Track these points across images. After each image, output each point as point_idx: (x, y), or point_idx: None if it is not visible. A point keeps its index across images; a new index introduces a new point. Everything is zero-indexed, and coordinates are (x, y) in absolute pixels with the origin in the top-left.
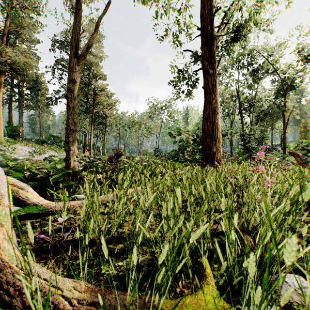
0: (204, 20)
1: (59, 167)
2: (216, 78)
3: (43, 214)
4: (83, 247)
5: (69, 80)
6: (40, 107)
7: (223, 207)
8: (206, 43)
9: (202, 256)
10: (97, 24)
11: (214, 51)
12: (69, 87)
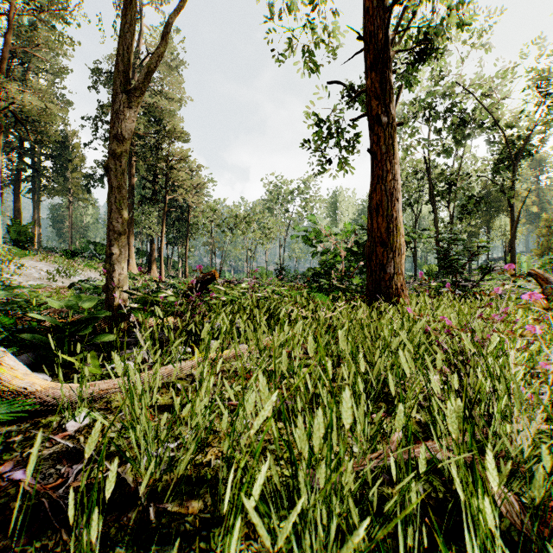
0: (371, 21)
1: (87, 305)
2: (394, 132)
3: (38, 412)
4: (82, 551)
5: (113, 136)
6: (72, 192)
7: (453, 427)
8: (375, 65)
9: (395, 545)
10: (165, 29)
11: (390, 81)
12: (112, 150)
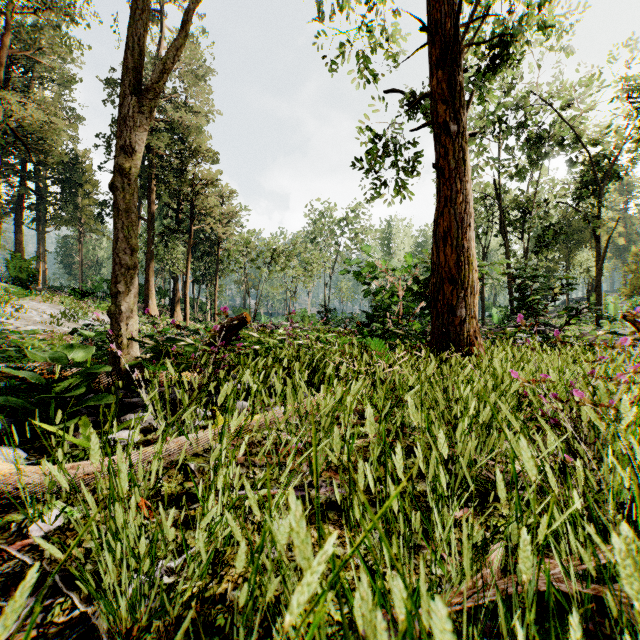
0: (436, 7)
1: (79, 358)
2: (465, 143)
3: None
4: None
5: (119, 147)
6: (82, 221)
7: (632, 587)
8: (442, 61)
9: None
10: (184, 16)
11: (461, 81)
12: (118, 164)
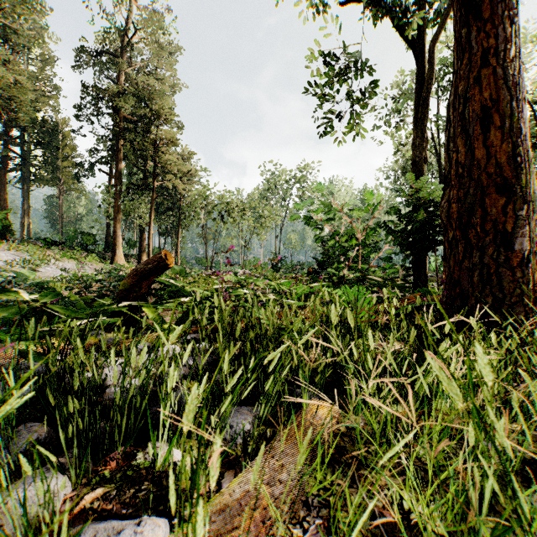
0: None
1: None
2: None
3: None
4: None
5: None
6: (62, 181)
7: None
8: None
9: None
10: None
11: None
12: None
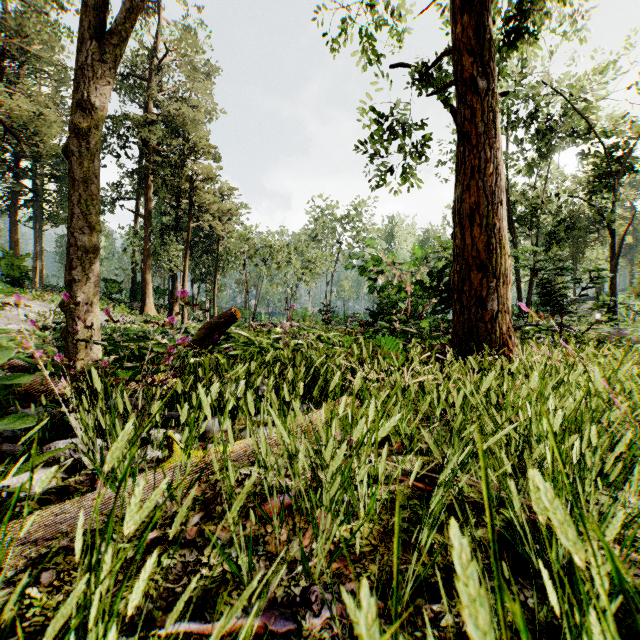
0: None
1: None
2: (495, 103)
3: None
4: None
5: (75, 102)
6: None
7: None
8: (468, 5)
9: None
10: None
11: (490, 28)
12: (72, 123)
